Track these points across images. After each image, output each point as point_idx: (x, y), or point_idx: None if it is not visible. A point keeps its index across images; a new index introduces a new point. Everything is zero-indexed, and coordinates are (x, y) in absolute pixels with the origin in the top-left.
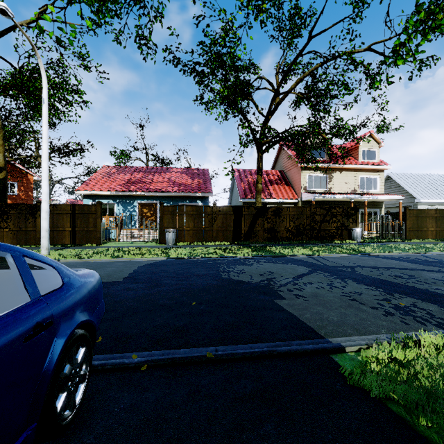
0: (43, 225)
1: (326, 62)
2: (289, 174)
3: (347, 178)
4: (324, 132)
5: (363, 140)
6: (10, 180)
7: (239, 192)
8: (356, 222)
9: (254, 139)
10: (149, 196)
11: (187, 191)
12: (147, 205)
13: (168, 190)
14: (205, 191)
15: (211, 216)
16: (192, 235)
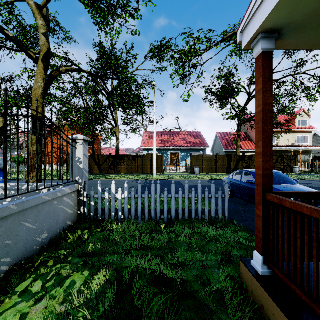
0: (154, 165)
1: (281, 85)
2: (251, 134)
3: (288, 137)
4: (276, 114)
5: (299, 116)
6: (96, 140)
7: (223, 146)
8: (296, 163)
9: (238, 120)
10: (175, 149)
11: (196, 146)
12: (174, 153)
13: (186, 146)
14: (205, 146)
15: (215, 160)
16: (206, 169)
